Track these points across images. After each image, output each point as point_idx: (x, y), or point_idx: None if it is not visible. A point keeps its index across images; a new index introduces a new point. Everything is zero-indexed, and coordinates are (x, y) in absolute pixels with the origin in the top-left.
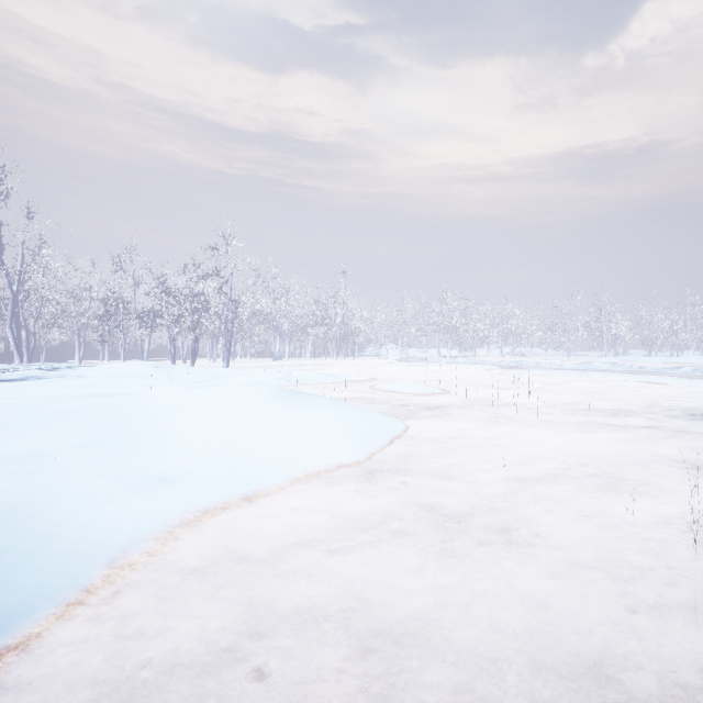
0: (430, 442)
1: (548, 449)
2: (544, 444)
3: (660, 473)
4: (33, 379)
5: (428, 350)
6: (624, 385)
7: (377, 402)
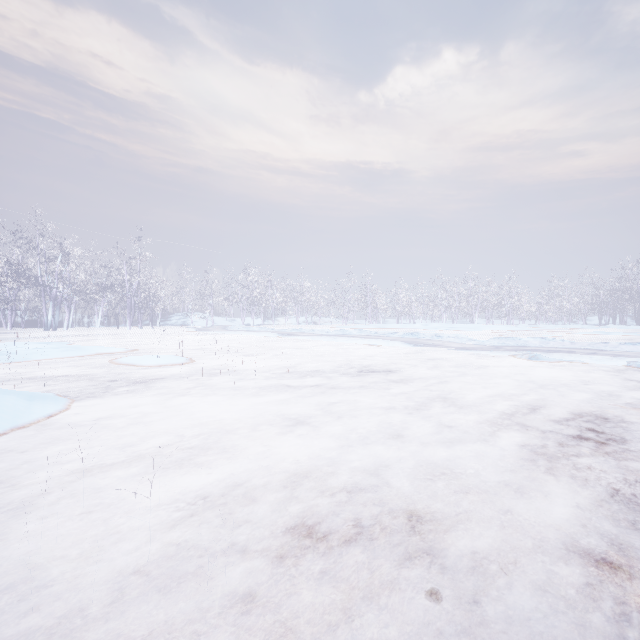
0: (84, 425)
1: (221, 416)
2: (223, 411)
3: (281, 431)
4: None
5: (236, 319)
6: (353, 347)
7: (100, 378)
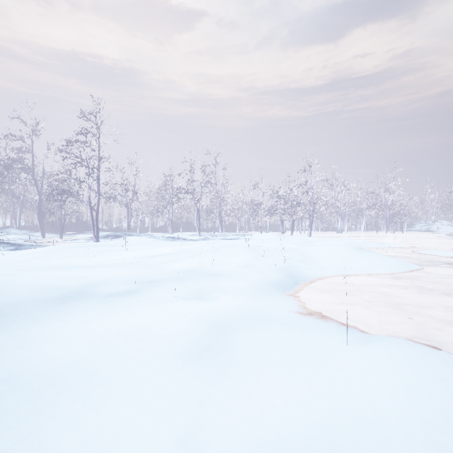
0: (439, 276)
1: None
2: None
3: None
4: (236, 239)
5: None
6: None
7: (413, 259)
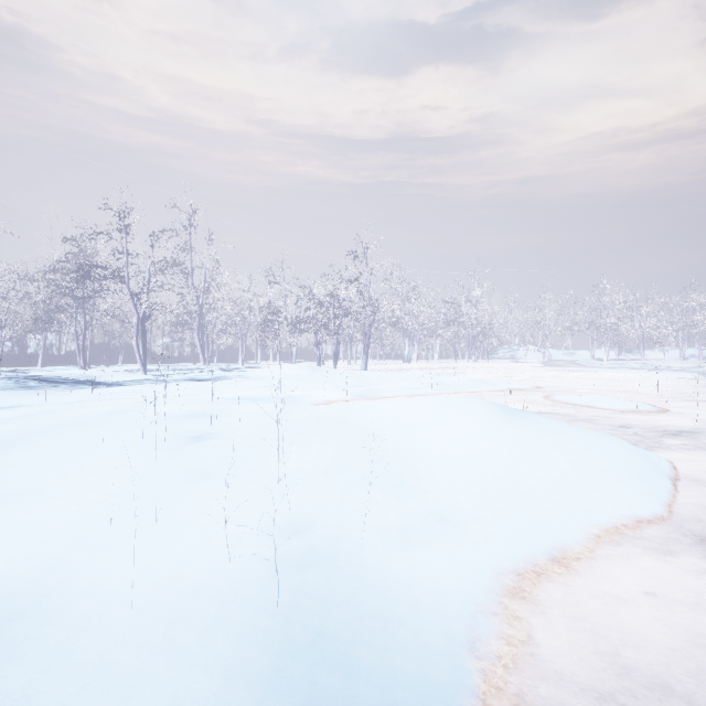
0: None
1: None
2: None
3: None
4: (221, 379)
5: (576, 352)
6: None
7: (569, 418)
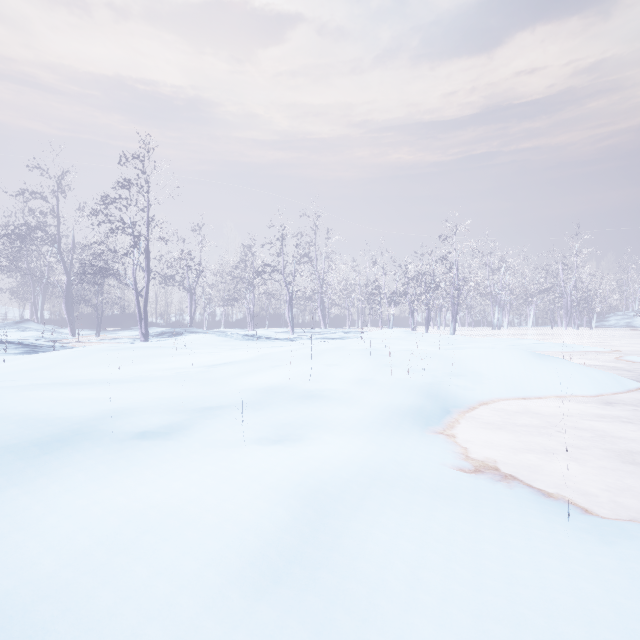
0: None
1: None
2: None
3: None
4: (346, 338)
5: None
6: None
7: (620, 371)
